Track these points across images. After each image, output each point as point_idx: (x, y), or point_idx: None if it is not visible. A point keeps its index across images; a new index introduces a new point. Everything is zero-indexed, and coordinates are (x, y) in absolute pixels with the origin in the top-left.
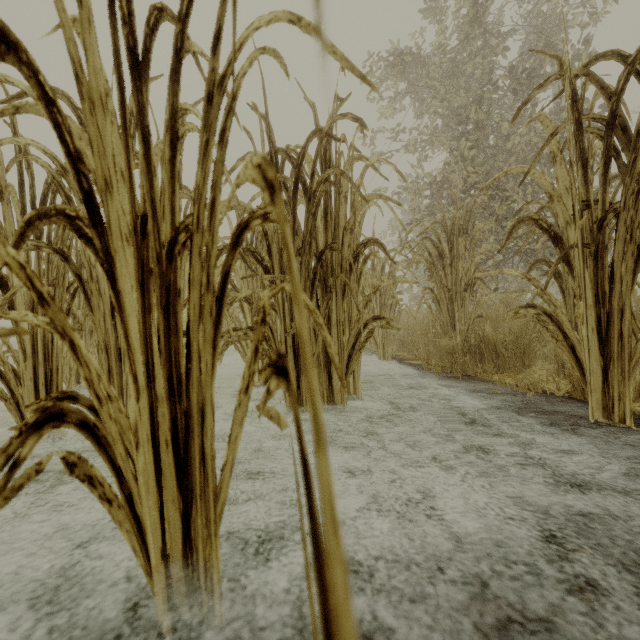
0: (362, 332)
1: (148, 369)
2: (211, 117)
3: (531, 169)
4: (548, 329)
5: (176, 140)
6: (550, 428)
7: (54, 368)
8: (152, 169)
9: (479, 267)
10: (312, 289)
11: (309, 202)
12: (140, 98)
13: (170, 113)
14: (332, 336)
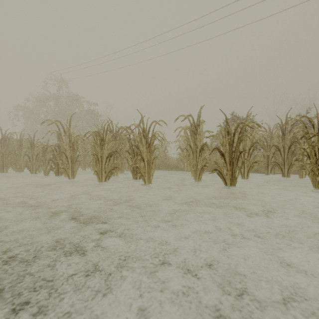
0: None
1: None
2: None
3: None
4: None
5: None
6: None
7: None
8: None
9: None
10: None
11: None
12: None
13: None
14: None
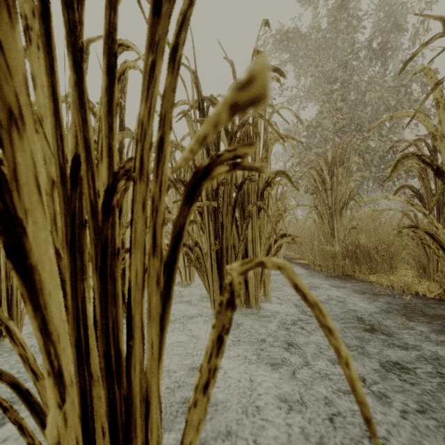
0: (273, 247)
1: (79, 348)
2: (158, 31)
3: (417, 113)
4: (430, 246)
5: (114, 65)
6: (439, 334)
7: (14, 285)
8: (85, 102)
9: (354, 190)
10: (233, 213)
11: (231, 141)
12: (71, 16)
13: (106, 32)
14: (248, 250)
